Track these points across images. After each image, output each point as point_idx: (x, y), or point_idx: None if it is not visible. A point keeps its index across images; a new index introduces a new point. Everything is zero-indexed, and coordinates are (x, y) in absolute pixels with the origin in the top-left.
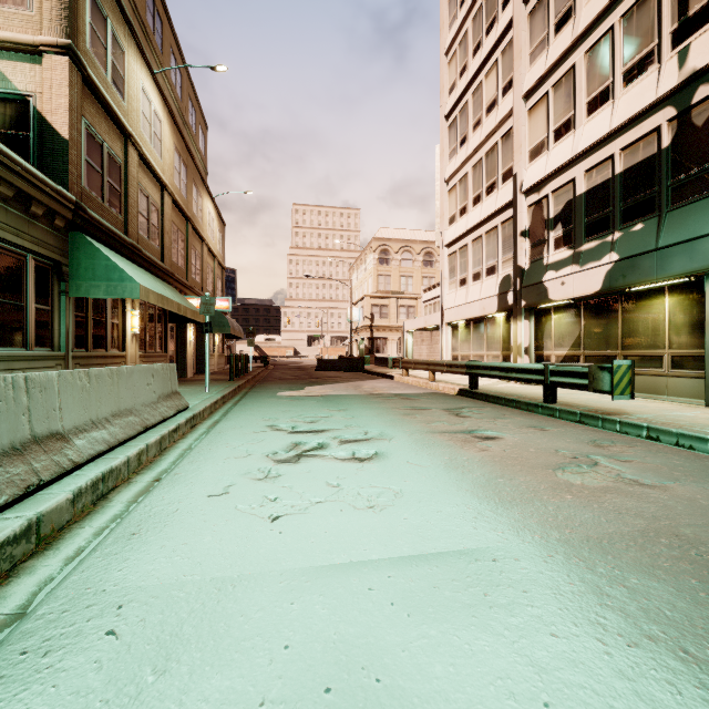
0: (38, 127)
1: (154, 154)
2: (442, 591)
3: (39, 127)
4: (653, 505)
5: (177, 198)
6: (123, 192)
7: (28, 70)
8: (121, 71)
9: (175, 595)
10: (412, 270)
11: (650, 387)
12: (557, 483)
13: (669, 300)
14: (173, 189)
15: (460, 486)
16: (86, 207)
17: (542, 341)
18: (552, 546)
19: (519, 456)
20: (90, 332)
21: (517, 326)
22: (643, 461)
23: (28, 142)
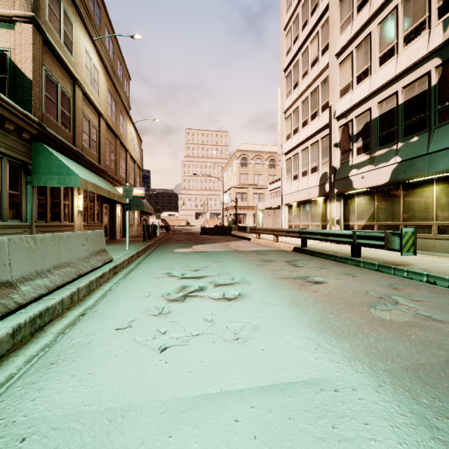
0: (12, 72)
1: (93, 93)
2: (296, 422)
3: (13, 72)
4: (448, 338)
5: (109, 123)
6: (72, 117)
7: (5, 33)
8: (70, 37)
9: (72, 427)
10: (262, 171)
11: (423, 246)
12: (372, 319)
13: (436, 188)
14: (106, 117)
15: (301, 321)
16: (45, 126)
17: (348, 216)
18: (380, 376)
19: (341, 297)
20: (48, 210)
21: (332, 205)
22: (430, 300)
23: (5, 82)
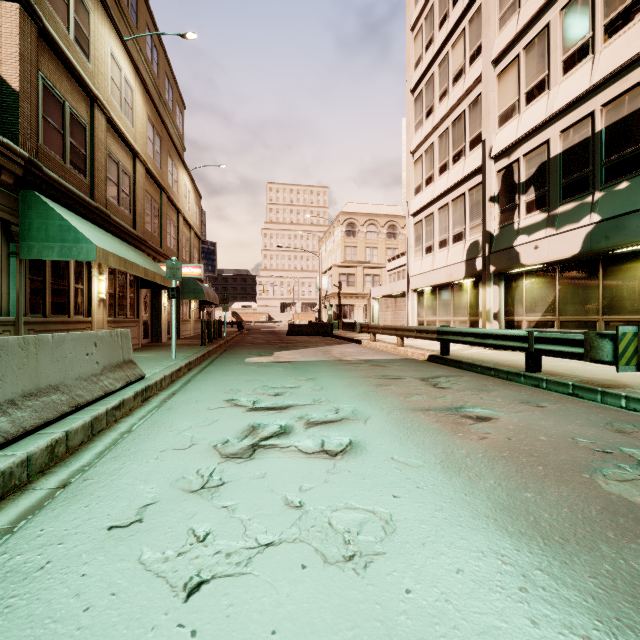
0: None
1: (125, 121)
2: None
3: None
4: None
5: (150, 168)
6: (89, 155)
7: None
8: (86, 31)
9: None
10: (377, 242)
11: None
12: (610, 502)
13: None
14: (146, 159)
15: (474, 508)
16: (42, 165)
17: (512, 307)
18: None
19: (531, 449)
20: (48, 297)
21: (486, 291)
22: None
23: None
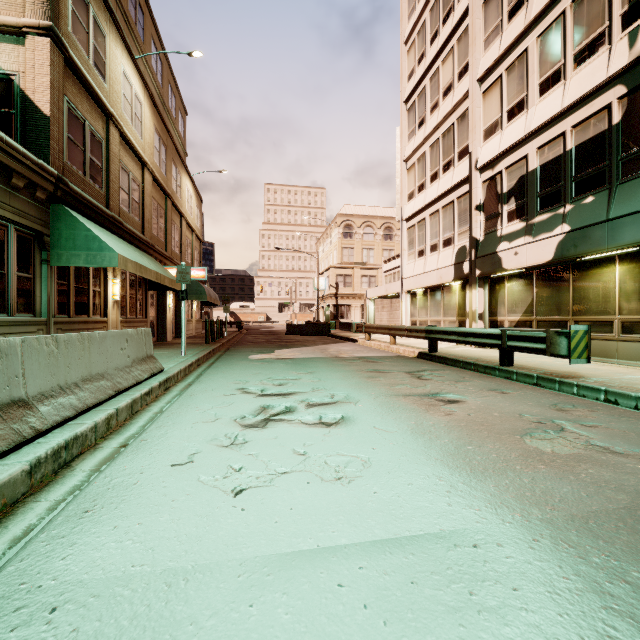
0: (21, 105)
1: (135, 134)
2: (421, 588)
3: (22, 105)
4: (631, 477)
5: (157, 176)
6: (105, 168)
7: (12, 50)
8: (102, 55)
9: (119, 593)
10: (373, 243)
11: (601, 350)
12: (527, 451)
13: (619, 269)
14: (153, 167)
15: (429, 455)
16: (68, 181)
17: (496, 308)
18: (535, 528)
19: (484, 421)
20: (72, 299)
21: (473, 293)
22: (608, 426)
23: (12, 119)
